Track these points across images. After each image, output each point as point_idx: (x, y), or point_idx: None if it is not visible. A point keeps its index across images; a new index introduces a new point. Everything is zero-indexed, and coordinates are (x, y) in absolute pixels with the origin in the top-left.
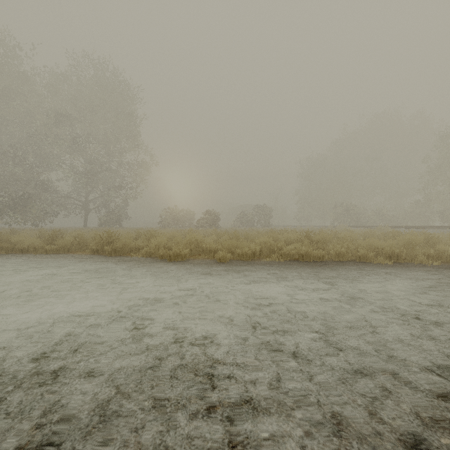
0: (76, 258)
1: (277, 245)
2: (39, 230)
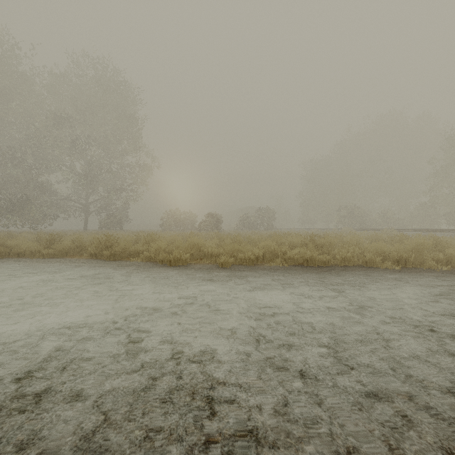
0: (74, 262)
1: (281, 249)
2: (37, 233)
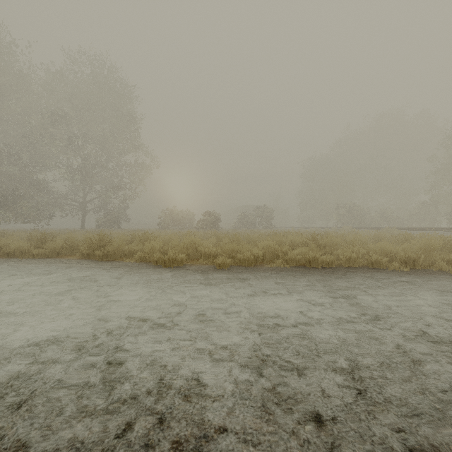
0: (64, 263)
1: (281, 250)
2: (31, 232)
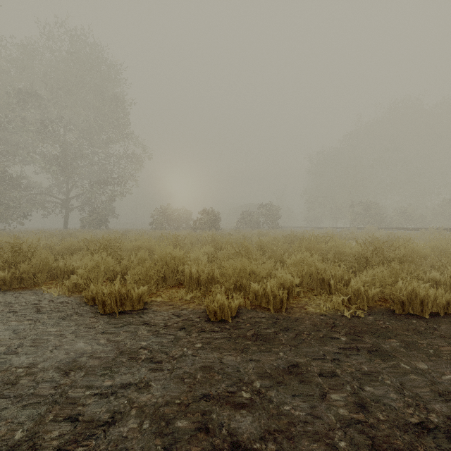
0: None
1: (334, 273)
2: None
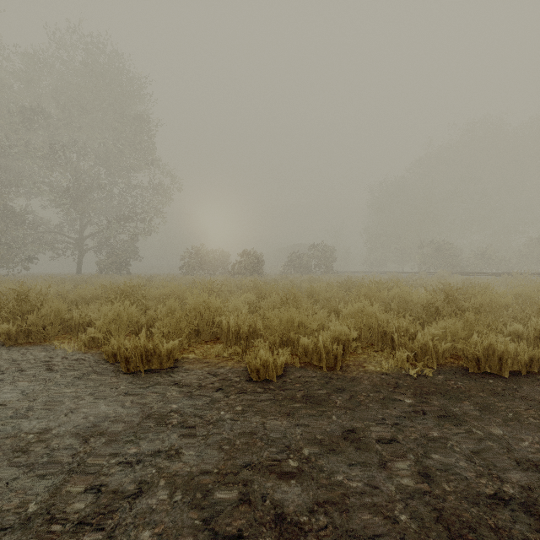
0: None
1: (398, 325)
2: None
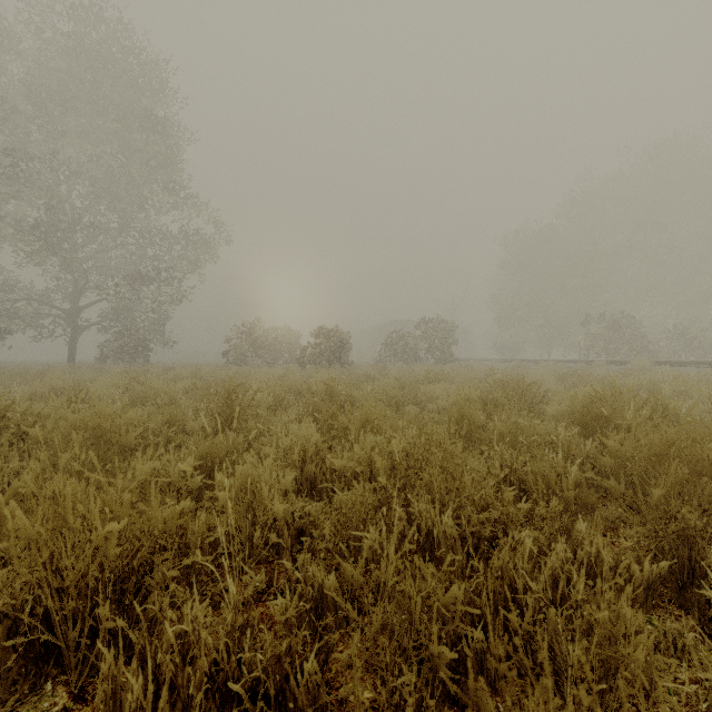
0: None
1: None
2: None
